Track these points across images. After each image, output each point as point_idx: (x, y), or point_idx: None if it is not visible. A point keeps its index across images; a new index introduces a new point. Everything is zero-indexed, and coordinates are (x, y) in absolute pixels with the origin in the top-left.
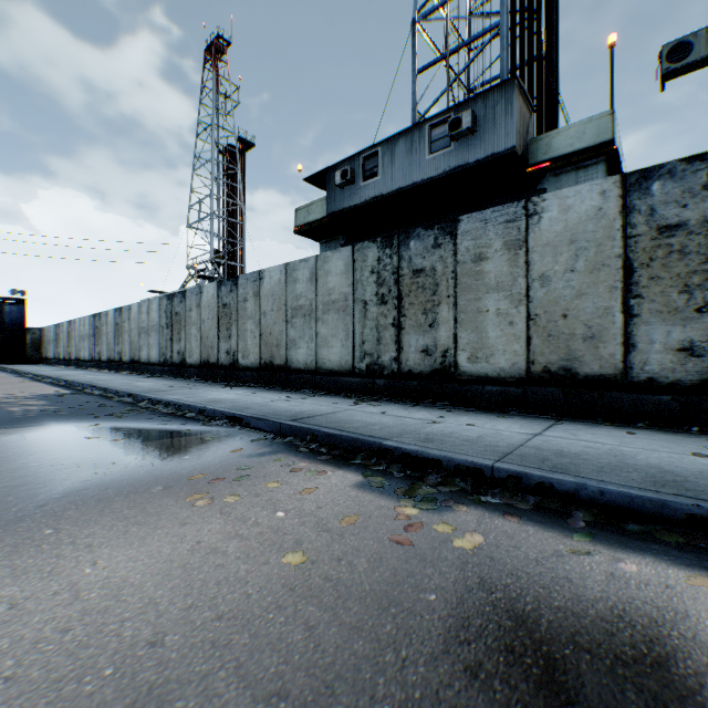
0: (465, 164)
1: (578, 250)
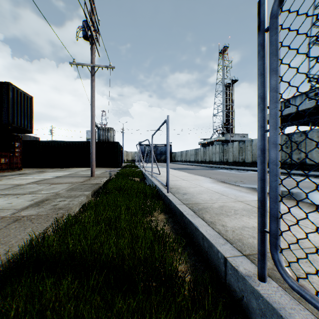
0: None
1: None
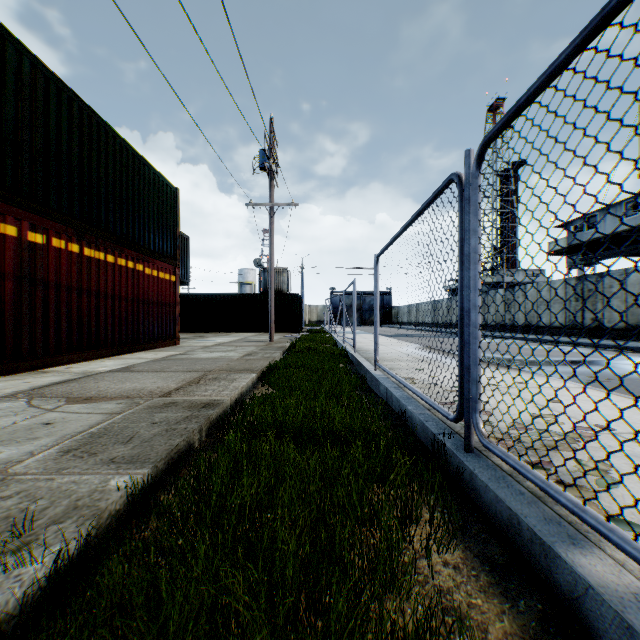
0: None
1: (639, 287)
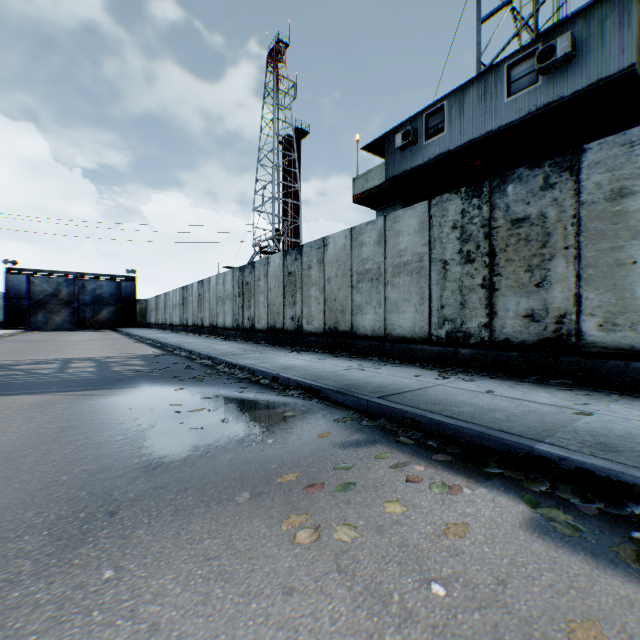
0: (557, 99)
1: None
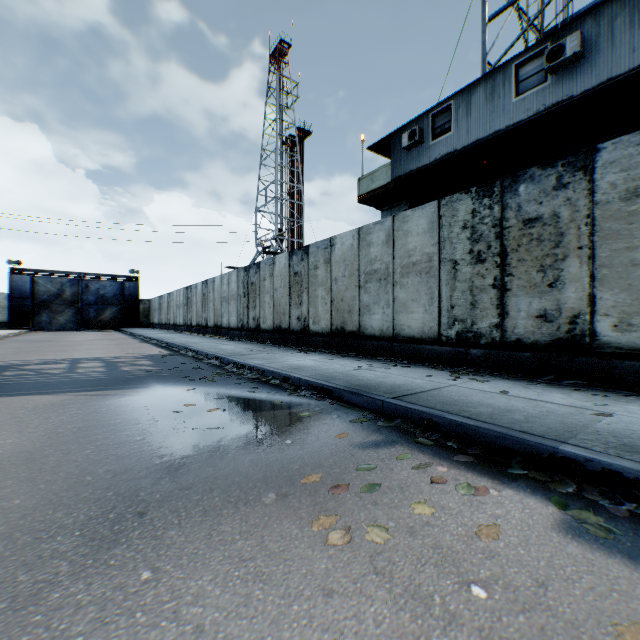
0: (566, 98)
1: None
